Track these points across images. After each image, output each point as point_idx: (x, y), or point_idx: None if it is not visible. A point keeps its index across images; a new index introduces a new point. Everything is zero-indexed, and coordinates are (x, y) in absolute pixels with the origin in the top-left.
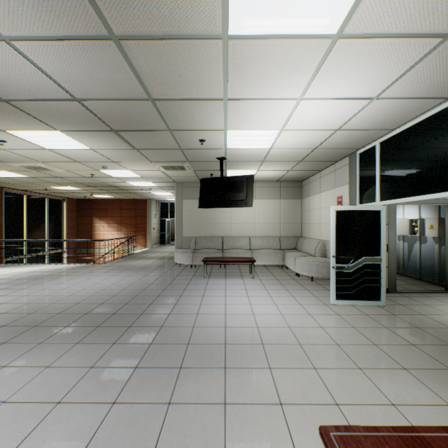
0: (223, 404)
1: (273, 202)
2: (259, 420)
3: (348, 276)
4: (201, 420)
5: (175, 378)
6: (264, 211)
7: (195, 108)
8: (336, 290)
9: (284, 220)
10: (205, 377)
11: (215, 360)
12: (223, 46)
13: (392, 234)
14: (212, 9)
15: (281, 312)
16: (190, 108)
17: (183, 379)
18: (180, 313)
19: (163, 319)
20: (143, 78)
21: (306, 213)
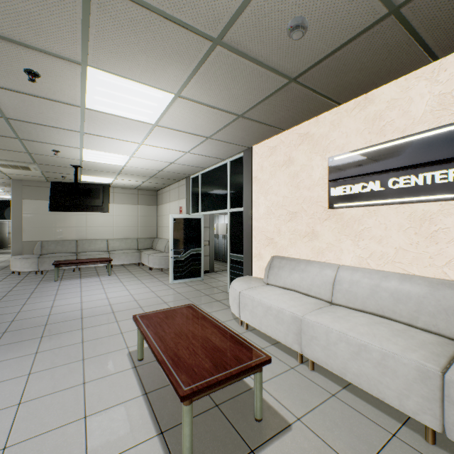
0: (82, 342)
1: (131, 207)
2: (107, 341)
3: (182, 263)
4: (65, 352)
5: (38, 342)
6: (123, 215)
7: (53, 131)
8: (174, 274)
9: (142, 224)
10: (66, 336)
11: (74, 327)
12: (81, 110)
13: (212, 234)
14: (74, 96)
15: (132, 293)
16: (48, 130)
17: (46, 341)
18: (32, 310)
19: (13, 316)
20: (1, 105)
21: (161, 218)
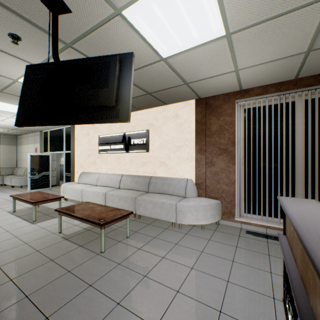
0: None
1: None
2: None
3: (37, 180)
4: None
5: None
6: None
7: None
8: (31, 186)
9: (4, 158)
10: None
11: None
12: None
13: (58, 164)
14: None
15: (1, 197)
16: None
17: None
18: None
19: None
20: None
21: (21, 154)
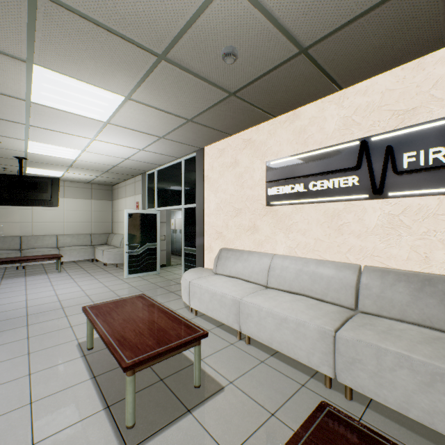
0: (27, 338)
1: (84, 202)
2: (55, 335)
3: (137, 257)
4: (8, 348)
5: None
6: (75, 210)
7: None
8: (129, 268)
9: (96, 219)
10: (9, 333)
11: (18, 324)
12: (27, 103)
13: (168, 229)
14: (18, 90)
15: (84, 289)
16: None
17: None
18: None
19: None
20: None
21: (117, 213)
